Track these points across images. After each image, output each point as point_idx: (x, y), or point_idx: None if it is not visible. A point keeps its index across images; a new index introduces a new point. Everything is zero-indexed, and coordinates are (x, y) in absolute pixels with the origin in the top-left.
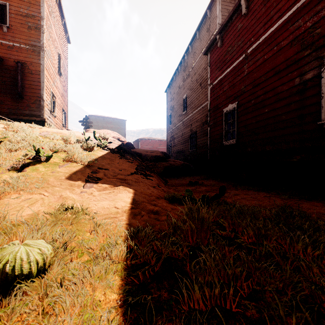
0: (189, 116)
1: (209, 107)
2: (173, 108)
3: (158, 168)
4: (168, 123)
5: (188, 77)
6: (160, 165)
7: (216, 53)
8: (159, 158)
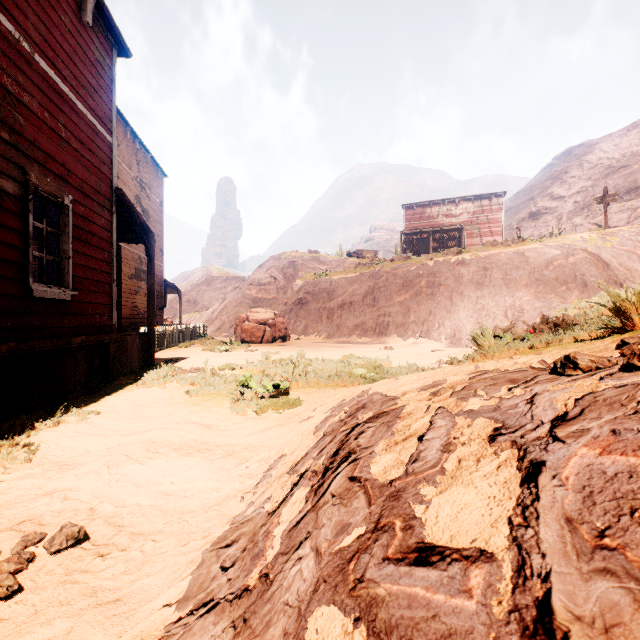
0: None
1: None
2: None
3: None
4: None
5: None
6: None
7: None
8: None
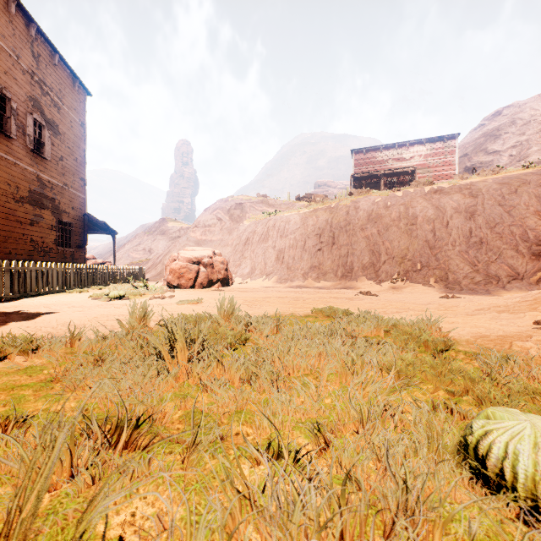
0: None
1: None
2: None
3: None
4: None
5: None
6: None
7: None
8: None
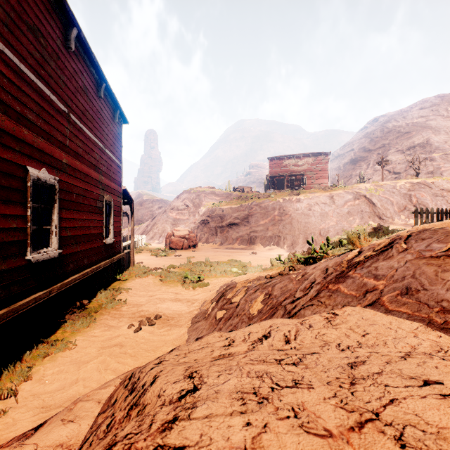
0: None
1: None
2: None
3: None
4: None
5: None
6: None
7: None
8: None
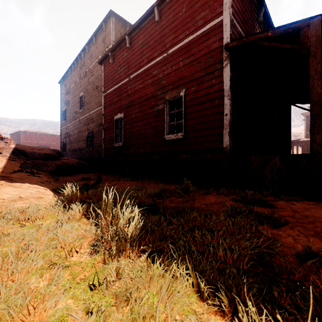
0: (86, 115)
1: (103, 112)
2: (68, 103)
3: (48, 166)
4: (62, 118)
5: (85, 77)
6: (51, 163)
7: (109, 67)
8: (49, 156)
